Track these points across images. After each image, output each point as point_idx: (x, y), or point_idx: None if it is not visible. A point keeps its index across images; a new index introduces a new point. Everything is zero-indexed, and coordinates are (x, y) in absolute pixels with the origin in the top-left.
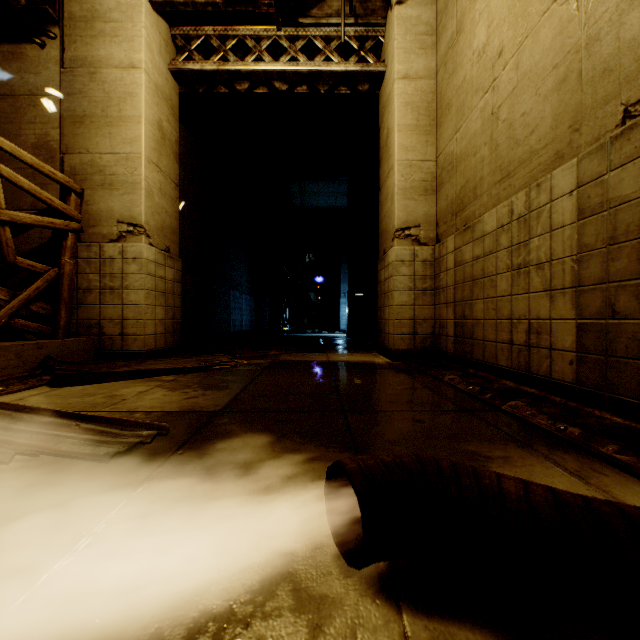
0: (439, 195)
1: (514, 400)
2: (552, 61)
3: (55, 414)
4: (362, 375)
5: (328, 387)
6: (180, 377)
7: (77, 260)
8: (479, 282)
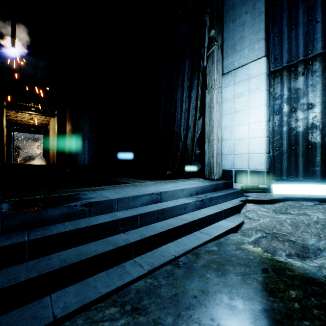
0: None
1: None
2: None
3: None
4: None
5: None
6: None
7: None
8: None
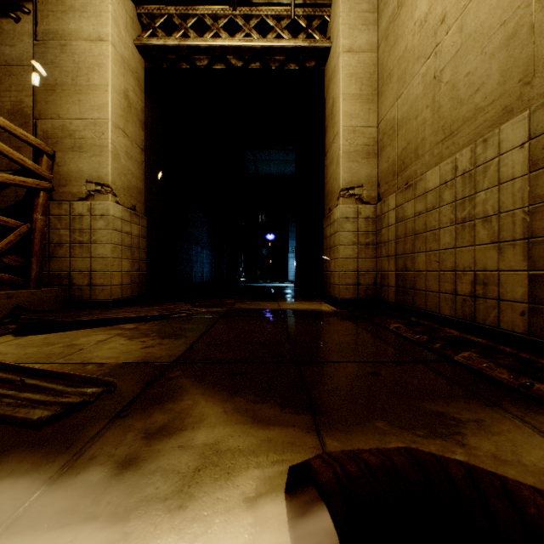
0: (380, 158)
1: (466, 351)
2: (500, 19)
3: (3, 367)
4: (311, 323)
5: (280, 335)
6: (141, 325)
7: (49, 217)
8: (421, 236)
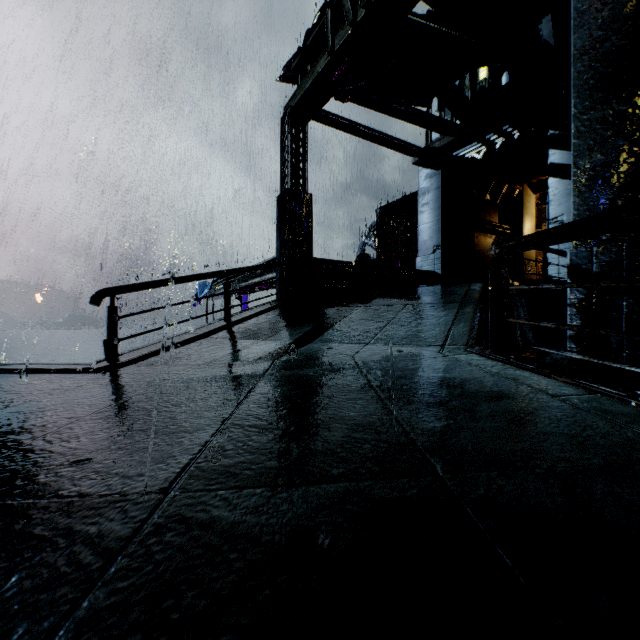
0: None
1: None
2: None
3: None
4: None
5: None
6: None
7: None
8: None
